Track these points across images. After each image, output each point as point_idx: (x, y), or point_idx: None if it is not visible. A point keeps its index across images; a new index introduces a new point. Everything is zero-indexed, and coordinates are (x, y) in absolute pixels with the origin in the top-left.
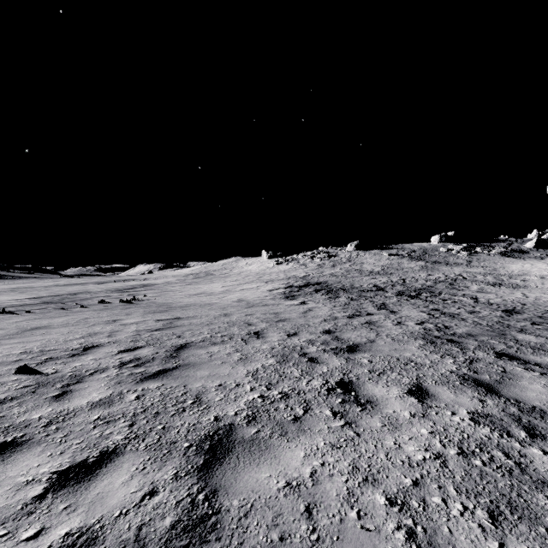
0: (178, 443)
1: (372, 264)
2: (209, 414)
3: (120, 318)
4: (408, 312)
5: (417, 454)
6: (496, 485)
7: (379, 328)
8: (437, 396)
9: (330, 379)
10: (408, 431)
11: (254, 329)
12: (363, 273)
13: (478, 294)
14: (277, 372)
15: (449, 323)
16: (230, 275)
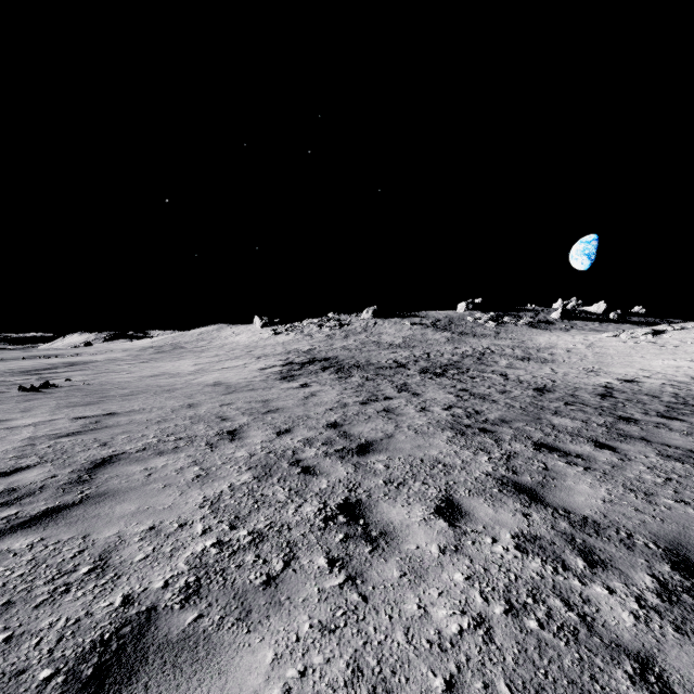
0: (28, 672)
1: (392, 334)
2: (114, 593)
3: (8, 418)
4: (434, 395)
5: (450, 622)
6: (561, 663)
7: (399, 417)
8: (472, 514)
9: (331, 501)
10: (436, 580)
11: (230, 426)
12: (381, 346)
13: (507, 371)
14: (252, 494)
15: (479, 406)
16: (209, 348)
